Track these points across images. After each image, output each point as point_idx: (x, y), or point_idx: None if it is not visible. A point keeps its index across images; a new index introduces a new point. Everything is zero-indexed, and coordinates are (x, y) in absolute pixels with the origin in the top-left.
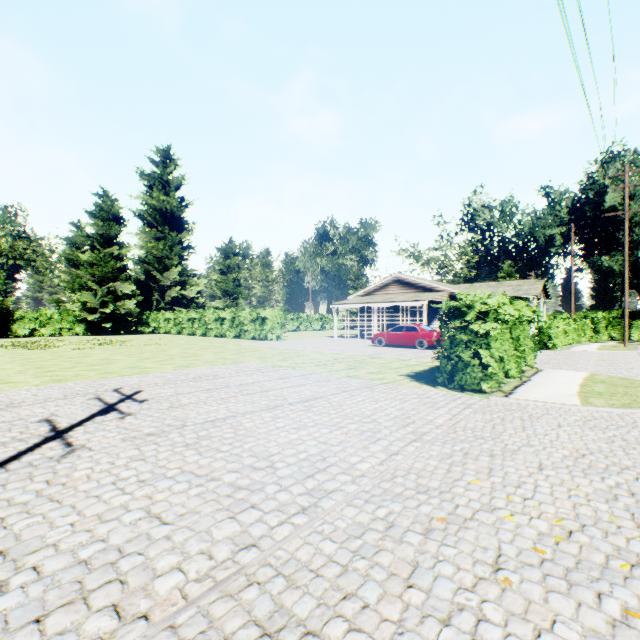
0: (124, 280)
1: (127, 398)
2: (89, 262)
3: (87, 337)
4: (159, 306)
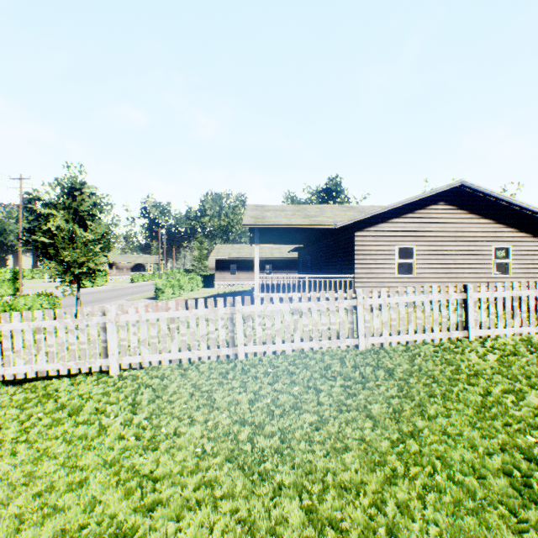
0: None
1: None
2: None
3: None
4: None
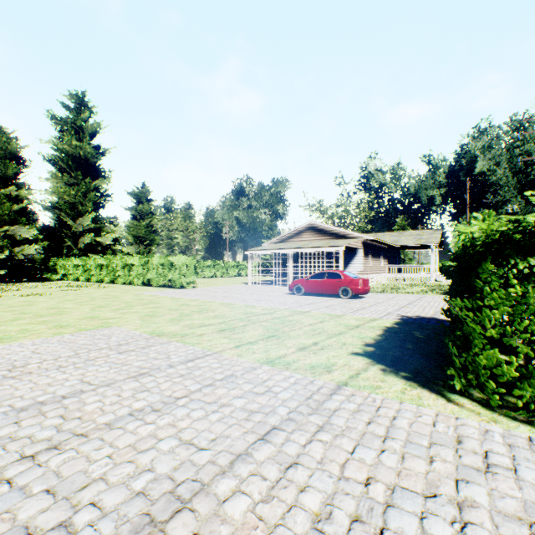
0: (24, 224)
1: None
2: None
3: None
4: (71, 252)
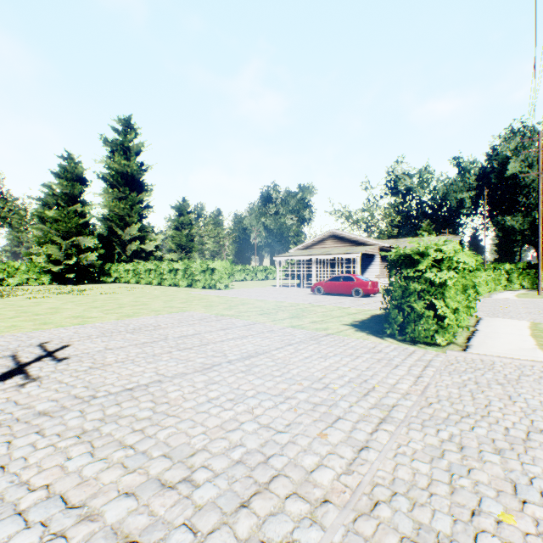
0: (87, 235)
1: (46, 355)
2: (54, 218)
3: (51, 286)
4: (120, 258)
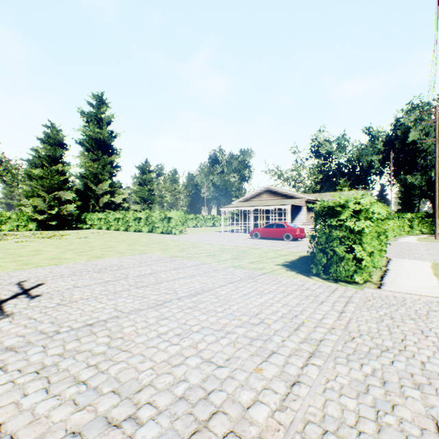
0: (66, 189)
1: (22, 293)
2: (39, 176)
3: (37, 232)
4: (94, 209)
